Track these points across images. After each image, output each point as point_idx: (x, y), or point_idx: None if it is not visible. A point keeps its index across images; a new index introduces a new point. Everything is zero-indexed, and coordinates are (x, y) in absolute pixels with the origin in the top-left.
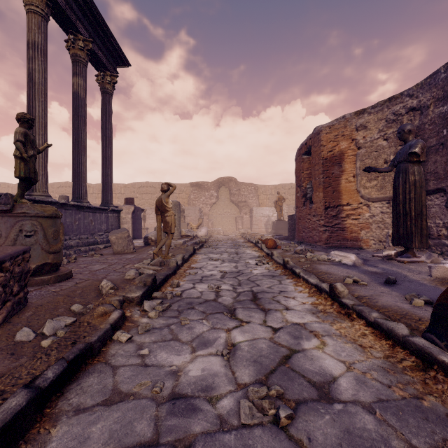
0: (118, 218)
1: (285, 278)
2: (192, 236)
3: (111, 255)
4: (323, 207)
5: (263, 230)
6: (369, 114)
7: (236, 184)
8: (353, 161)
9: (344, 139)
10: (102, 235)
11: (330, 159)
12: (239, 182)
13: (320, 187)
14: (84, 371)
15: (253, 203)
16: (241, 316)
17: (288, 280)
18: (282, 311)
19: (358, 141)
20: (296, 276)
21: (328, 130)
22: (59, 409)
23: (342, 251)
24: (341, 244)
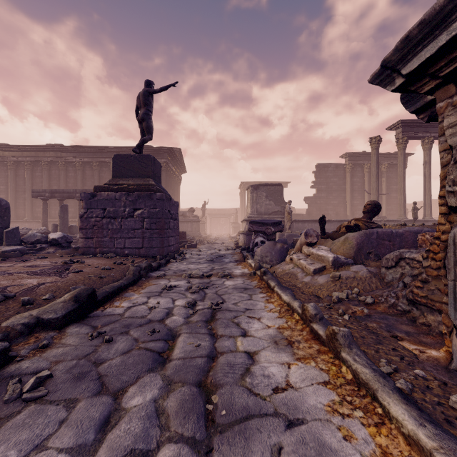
0: None
1: None
2: None
3: None
4: None
5: None
6: None
7: None
8: None
9: None
10: None
11: None
12: None
13: None
14: None
15: None
16: None
17: None
18: None
19: None
20: None
21: None
22: None
23: None
24: None
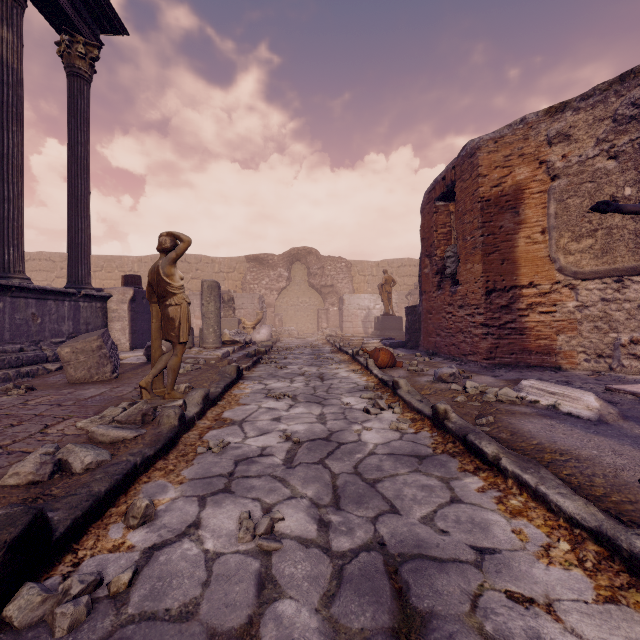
0: (103, 311)
1: (458, 471)
2: (242, 342)
3: (51, 391)
4: (482, 290)
5: (360, 330)
6: (576, 111)
7: (319, 259)
8: (541, 203)
9: (523, 162)
10: (62, 343)
11: (495, 200)
12: (323, 256)
13: (475, 253)
14: None
15: (344, 288)
16: None
17: (468, 479)
18: None
19: (553, 165)
20: (484, 462)
21: (492, 146)
22: None
23: (526, 375)
24: (519, 360)
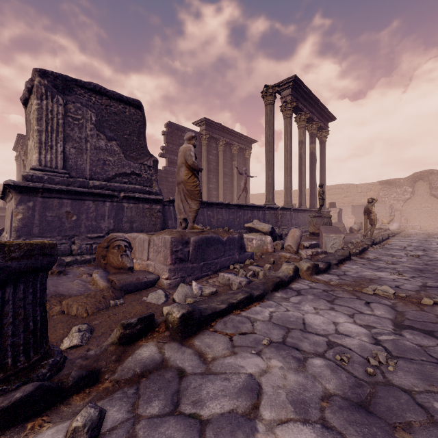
0: None
1: None
2: (384, 228)
3: None
4: None
5: None
6: None
7: None
8: None
9: None
10: None
11: None
12: None
13: None
14: (366, 251)
15: None
16: (414, 251)
17: None
18: (434, 252)
19: None
20: None
21: None
22: (366, 252)
23: None
24: None
